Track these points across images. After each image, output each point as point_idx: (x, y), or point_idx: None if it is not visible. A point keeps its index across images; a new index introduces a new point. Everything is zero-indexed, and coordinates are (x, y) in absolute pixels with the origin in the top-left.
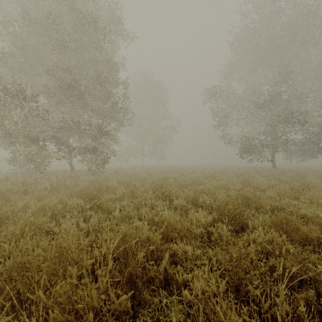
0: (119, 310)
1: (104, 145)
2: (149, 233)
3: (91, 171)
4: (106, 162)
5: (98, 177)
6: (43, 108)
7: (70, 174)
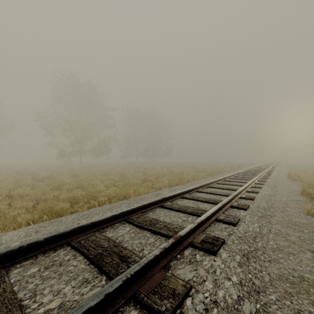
0: None
1: None
2: None
3: None
4: None
5: None
6: None
7: None
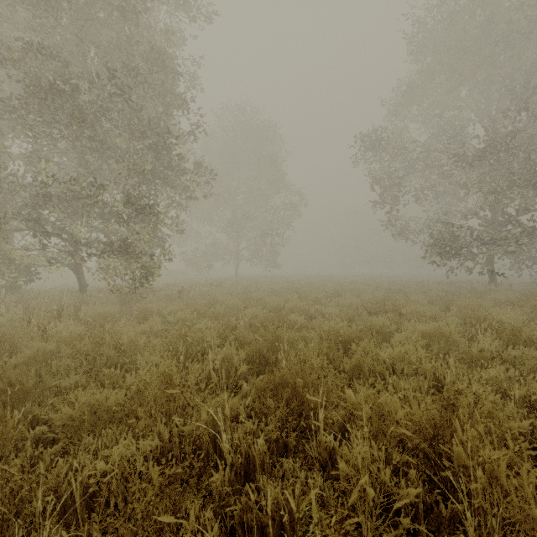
0: None
1: (152, 236)
2: None
3: (123, 292)
4: (151, 272)
5: (132, 307)
6: (5, 152)
7: (57, 301)
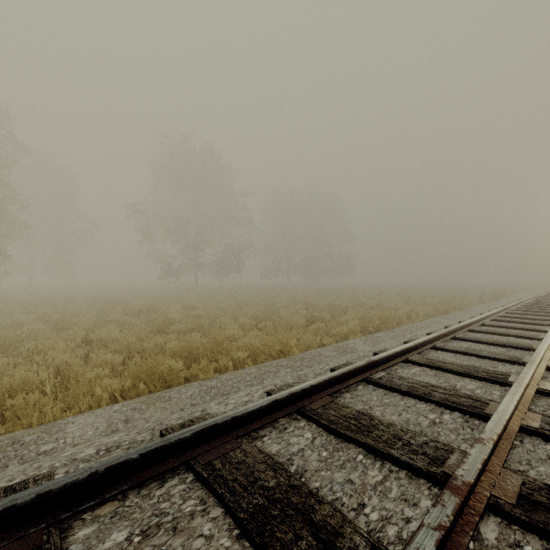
0: (60, 309)
1: None
2: (63, 307)
3: None
4: None
5: None
6: None
7: None
